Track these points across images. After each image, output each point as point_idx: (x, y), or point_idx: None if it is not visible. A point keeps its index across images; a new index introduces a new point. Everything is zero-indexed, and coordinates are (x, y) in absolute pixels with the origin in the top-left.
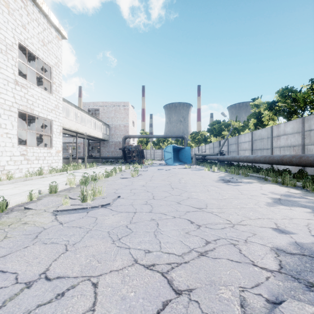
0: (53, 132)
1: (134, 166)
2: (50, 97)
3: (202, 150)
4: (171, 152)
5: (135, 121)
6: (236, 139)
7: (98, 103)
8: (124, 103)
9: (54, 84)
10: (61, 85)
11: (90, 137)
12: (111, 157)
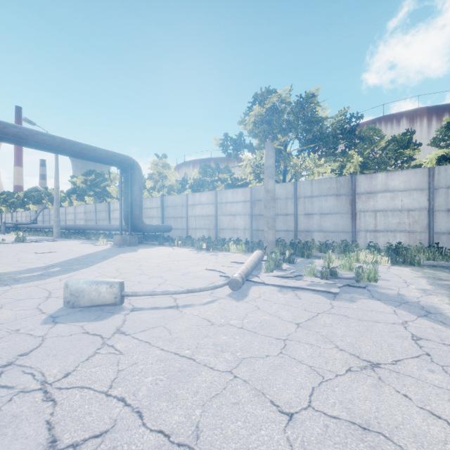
0: None
1: None
2: None
3: (18, 217)
4: None
5: None
6: (49, 211)
7: None
8: None
9: None
10: None
11: None
12: None
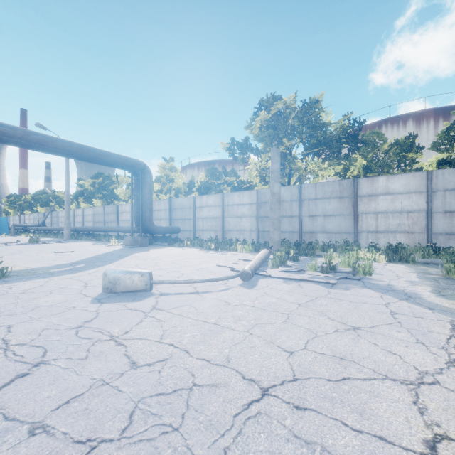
0: None
1: None
2: None
3: (26, 220)
4: None
5: None
6: (57, 213)
7: None
8: None
9: None
10: None
11: None
12: None
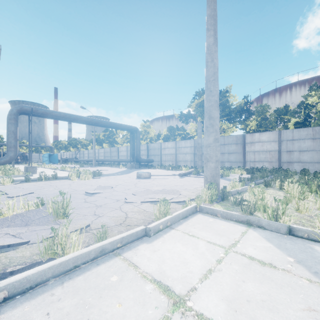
0: None
1: (27, 164)
2: None
3: (64, 155)
4: (48, 157)
5: None
6: (83, 151)
7: None
8: None
9: None
10: None
11: None
12: None
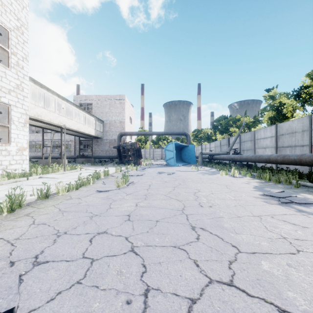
0: (13, 122)
1: (129, 168)
2: (6, 72)
3: (206, 149)
4: (173, 150)
5: (132, 117)
6: (251, 134)
7: (91, 97)
8: (120, 97)
9: (15, 55)
10: (27, 59)
11: (80, 134)
12: (104, 157)
